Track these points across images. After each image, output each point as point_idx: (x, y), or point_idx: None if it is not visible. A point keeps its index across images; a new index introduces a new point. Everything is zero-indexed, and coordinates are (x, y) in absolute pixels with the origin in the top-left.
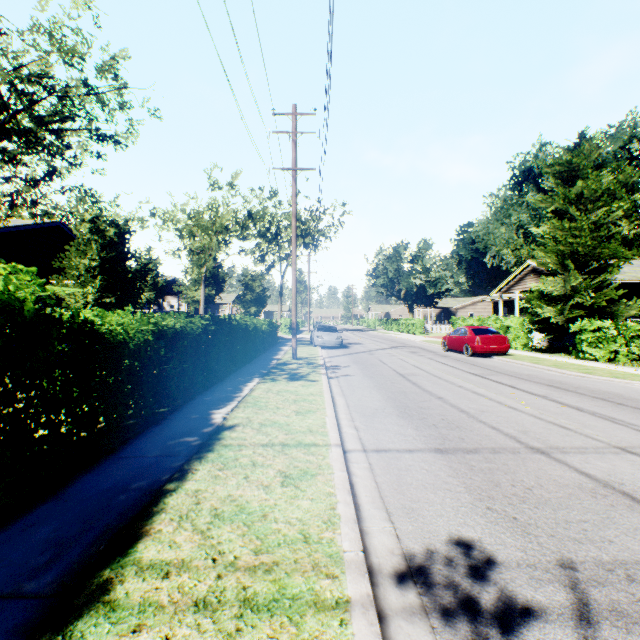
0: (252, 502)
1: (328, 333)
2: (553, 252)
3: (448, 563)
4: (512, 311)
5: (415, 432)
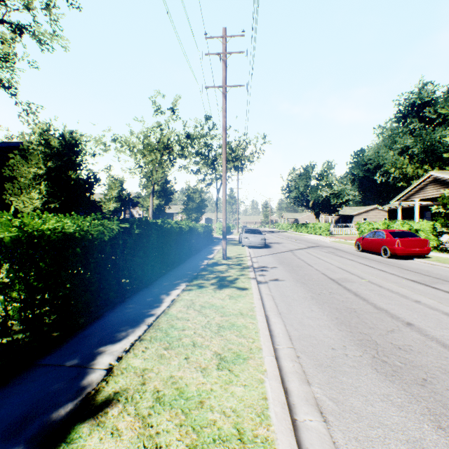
0: None
1: (254, 235)
2: None
3: None
4: (406, 217)
5: (445, 440)
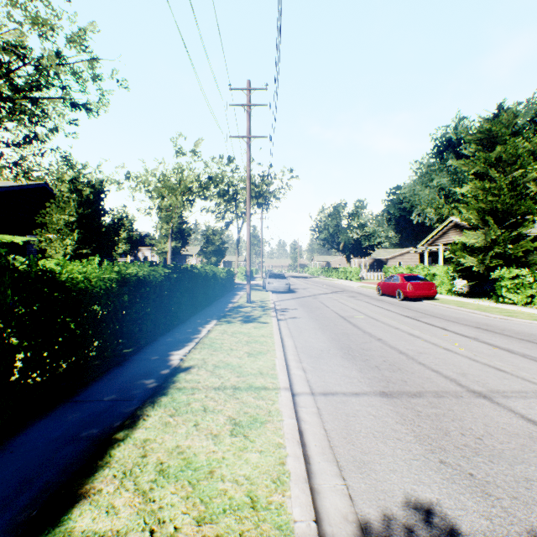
0: (199, 455)
1: (278, 280)
2: (475, 209)
3: (408, 534)
4: (436, 261)
5: (359, 374)
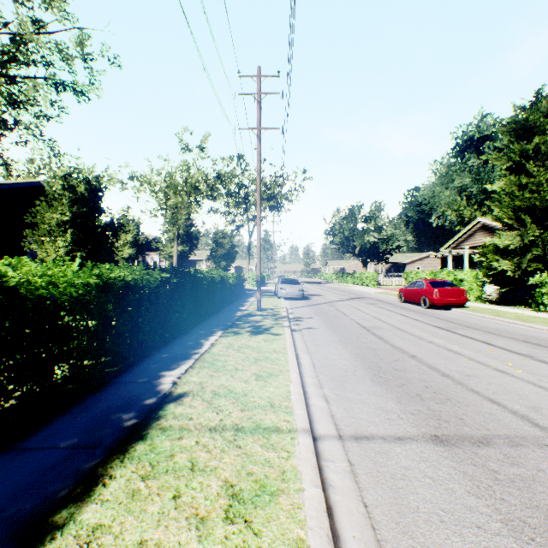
0: None
1: (291, 285)
2: (509, 207)
3: None
4: (459, 265)
5: (398, 406)
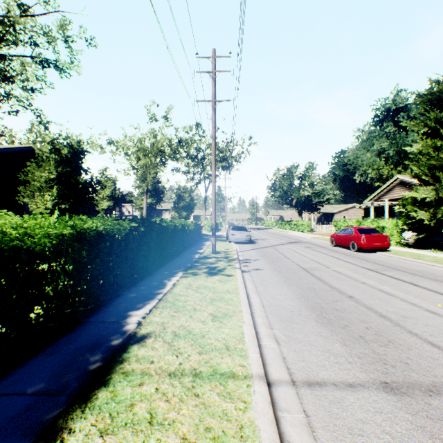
0: None
1: (240, 232)
2: (425, 166)
3: None
4: (379, 215)
5: (344, 349)
